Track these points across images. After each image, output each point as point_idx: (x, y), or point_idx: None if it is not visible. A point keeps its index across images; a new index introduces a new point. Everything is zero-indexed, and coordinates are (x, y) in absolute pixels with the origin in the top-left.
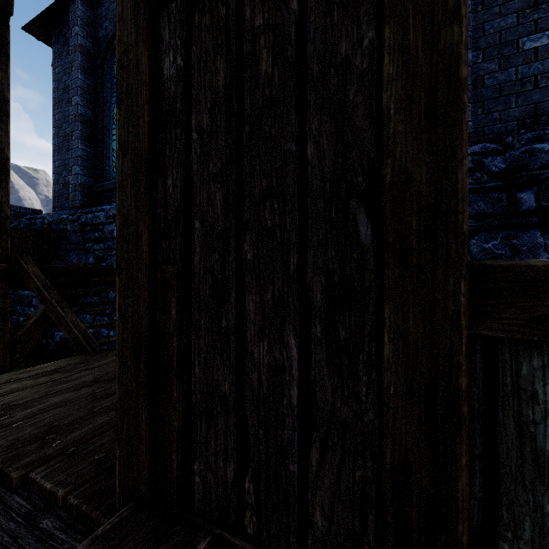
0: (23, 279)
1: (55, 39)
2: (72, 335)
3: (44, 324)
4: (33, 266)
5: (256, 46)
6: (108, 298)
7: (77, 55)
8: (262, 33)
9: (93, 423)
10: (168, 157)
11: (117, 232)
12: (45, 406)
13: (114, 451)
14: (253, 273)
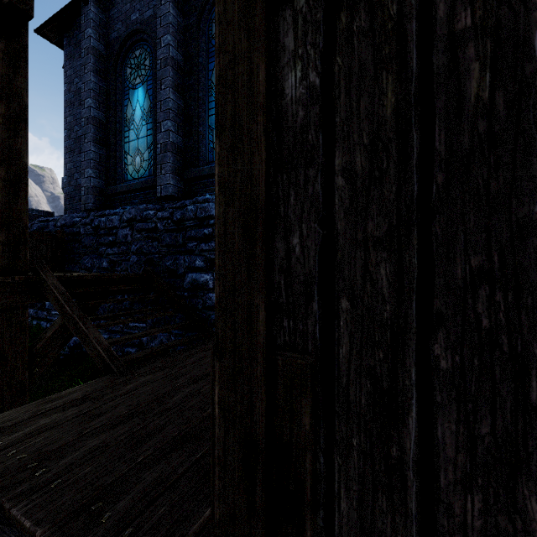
0: (42, 291)
1: (66, 42)
2: (95, 353)
3: (62, 336)
4: (53, 277)
5: (456, 58)
6: (123, 303)
7: (90, 57)
8: (469, 39)
9: (141, 482)
10: (293, 206)
11: (217, 302)
12: (81, 453)
13: (176, 532)
14: (451, 389)
